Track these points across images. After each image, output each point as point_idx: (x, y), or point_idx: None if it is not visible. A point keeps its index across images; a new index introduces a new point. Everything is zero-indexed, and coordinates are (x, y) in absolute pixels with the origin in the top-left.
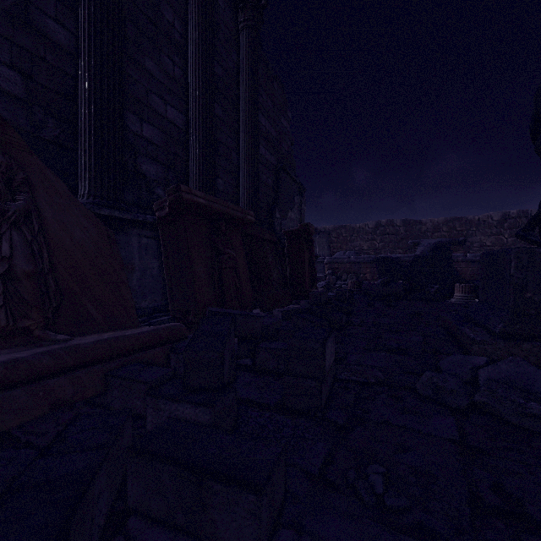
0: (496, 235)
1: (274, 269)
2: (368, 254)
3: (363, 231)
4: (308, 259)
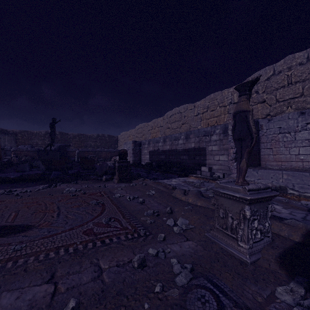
0: (95, 142)
1: None
2: (41, 147)
3: (39, 135)
4: None
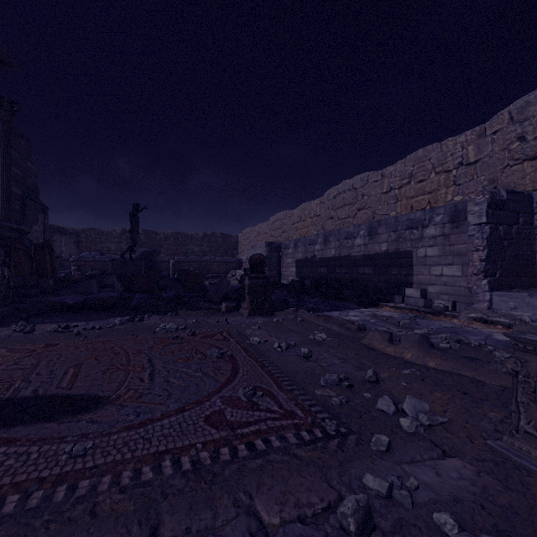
0: (201, 246)
1: (25, 265)
2: (115, 254)
3: (112, 235)
4: (49, 259)
